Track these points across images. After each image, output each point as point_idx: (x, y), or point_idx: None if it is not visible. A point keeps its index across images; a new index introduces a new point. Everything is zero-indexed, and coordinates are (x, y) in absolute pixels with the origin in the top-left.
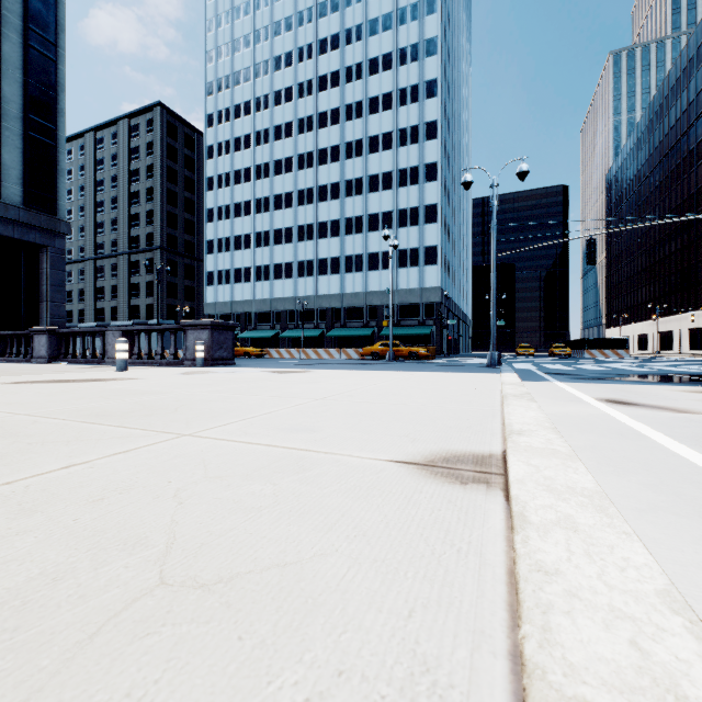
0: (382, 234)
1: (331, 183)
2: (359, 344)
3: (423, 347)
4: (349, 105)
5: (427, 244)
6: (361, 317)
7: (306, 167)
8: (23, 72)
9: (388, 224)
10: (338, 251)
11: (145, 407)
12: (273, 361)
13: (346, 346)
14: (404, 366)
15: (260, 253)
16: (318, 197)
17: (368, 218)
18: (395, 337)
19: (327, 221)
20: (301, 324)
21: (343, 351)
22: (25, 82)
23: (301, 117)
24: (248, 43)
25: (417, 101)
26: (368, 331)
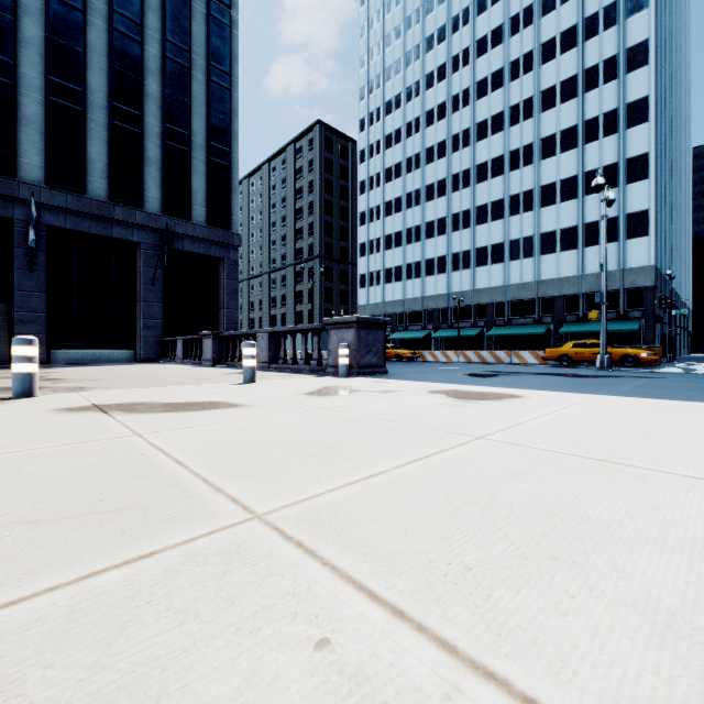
0: (560, 207)
1: (492, 159)
2: (527, 345)
3: (643, 348)
4: (514, 61)
5: (630, 209)
6: (530, 312)
7: (461, 147)
8: (206, 106)
9: (570, 193)
10: (500, 236)
11: None
12: (432, 367)
13: (510, 346)
14: (684, 386)
15: (411, 250)
16: (476, 178)
17: (540, 191)
18: (579, 335)
19: (486, 203)
20: (455, 322)
21: (515, 354)
22: (208, 114)
23: (455, 94)
24: (398, 34)
25: (614, 24)
26: (540, 329)
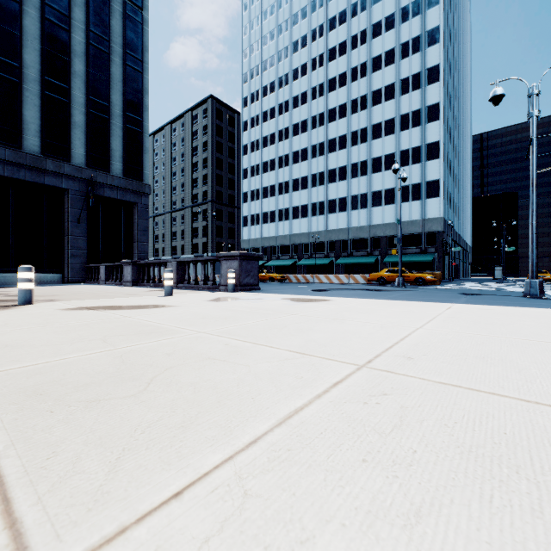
0: (384, 174)
1: (339, 136)
2: (363, 270)
3: (429, 273)
4: (354, 68)
5: (428, 178)
6: (365, 247)
7: (318, 126)
8: (123, 84)
9: (391, 164)
10: (345, 192)
11: (117, 370)
12: (292, 286)
13: (351, 271)
14: (423, 295)
15: (282, 199)
16: (328, 149)
17: (371, 162)
18: (397, 264)
19: (335, 168)
20: (313, 254)
21: (351, 277)
22: (124, 91)
23: (313, 86)
24: (273, 36)
25: (418, 51)
26: (371, 259)
